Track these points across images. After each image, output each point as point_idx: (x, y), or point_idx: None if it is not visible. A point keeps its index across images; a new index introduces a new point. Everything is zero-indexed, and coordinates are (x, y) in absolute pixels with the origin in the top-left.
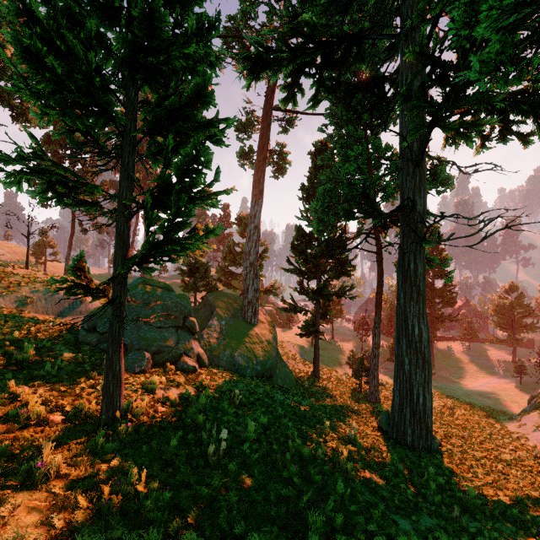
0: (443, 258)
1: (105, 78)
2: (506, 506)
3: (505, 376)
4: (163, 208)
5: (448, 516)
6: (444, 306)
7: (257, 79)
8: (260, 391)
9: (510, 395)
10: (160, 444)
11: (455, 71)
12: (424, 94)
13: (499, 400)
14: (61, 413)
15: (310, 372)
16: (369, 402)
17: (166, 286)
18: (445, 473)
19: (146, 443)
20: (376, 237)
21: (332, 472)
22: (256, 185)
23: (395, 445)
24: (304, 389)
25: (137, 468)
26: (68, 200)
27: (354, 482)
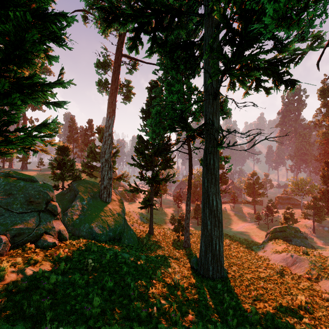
0: (226, 157)
1: None
2: (272, 316)
3: (251, 221)
4: None
5: None
6: (222, 185)
7: (110, 27)
8: (110, 254)
9: (254, 232)
10: None
11: (239, 37)
12: (221, 49)
13: (249, 235)
14: None
15: (147, 231)
16: (184, 247)
17: (30, 177)
18: (233, 295)
19: None
20: (188, 144)
21: (165, 327)
22: (110, 105)
23: (202, 279)
24: (143, 244)
25: None
26: None
27: None
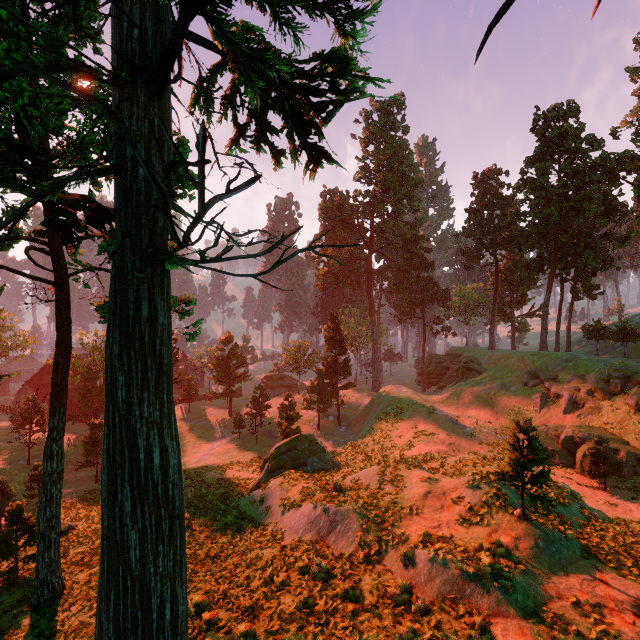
0: (183, 301)
1: None
2: None
3: (225, 434)
4: None
5: None
6: None
7: None
8: None
9: (234, 456)
10: None
11: None
12: None
13: (226, 468)
14: None
15: None
16: (35, 609)
17: None
18: None
19: None
20: (55, 251)
21: None
22: None
23: None
24: None
25: None
26: None
27: None
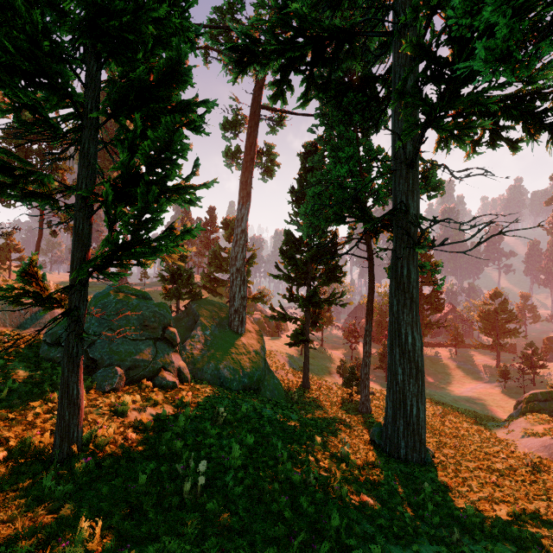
0: (434, 264)
1: (57, 44)
2: (504, 523)
3: (490, 381)
4: (130, 203)
5: (448, 541)
6: (432, 313)
7: (244, 73)
8: (247, 407)
9: (495, 400)
10: (126, 482)
11: (450, 69)
12: (419, 92)
13: (485, 405)
14: (4, 449)
15: (300, 382)
16: (360, 413)
17: (143, 294)
18: (440, 488)
19: (108, 481)
20: (367, 242)
21: (325, 499)
22: (243, 186)
23: (388, 459)
24: (293, 401)
25: (93, 519)
26: (14, 192)
27: (350, 508)
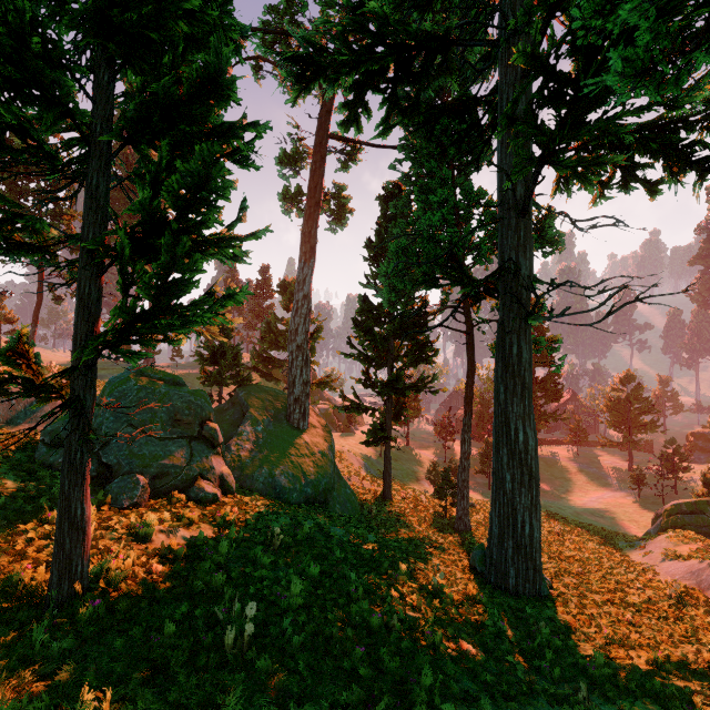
0: (551, 340)
1: (53, 43)
2: (644, 674)
3: (621, 488)
4: (154, 259)
5: (573, 700)
6: (547, 401)
7: (307, 91)
8: (310, 526)
9: (627, 512)
10: (147, 633)
11: (573, 88)
12: (533, 117)
13: (614, 519)
14: None
15: (379, 492)
16: (456, 531)
17: (174, 378)
18: (560, 629)
19: (124, 632)
20: (466, 312)
21: (413, 648)
22: (305, 239)
23: (493, 592)
24: (371, 516)
25: (100, 686)
26: None
27: (445, 660)
